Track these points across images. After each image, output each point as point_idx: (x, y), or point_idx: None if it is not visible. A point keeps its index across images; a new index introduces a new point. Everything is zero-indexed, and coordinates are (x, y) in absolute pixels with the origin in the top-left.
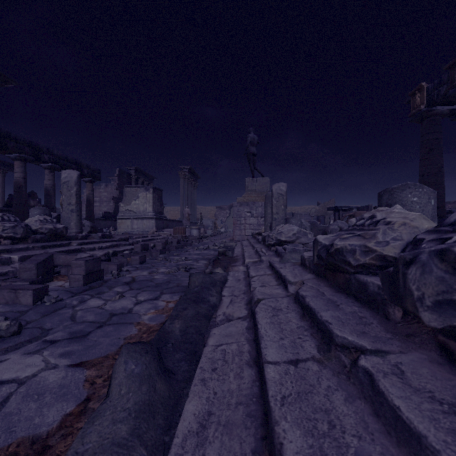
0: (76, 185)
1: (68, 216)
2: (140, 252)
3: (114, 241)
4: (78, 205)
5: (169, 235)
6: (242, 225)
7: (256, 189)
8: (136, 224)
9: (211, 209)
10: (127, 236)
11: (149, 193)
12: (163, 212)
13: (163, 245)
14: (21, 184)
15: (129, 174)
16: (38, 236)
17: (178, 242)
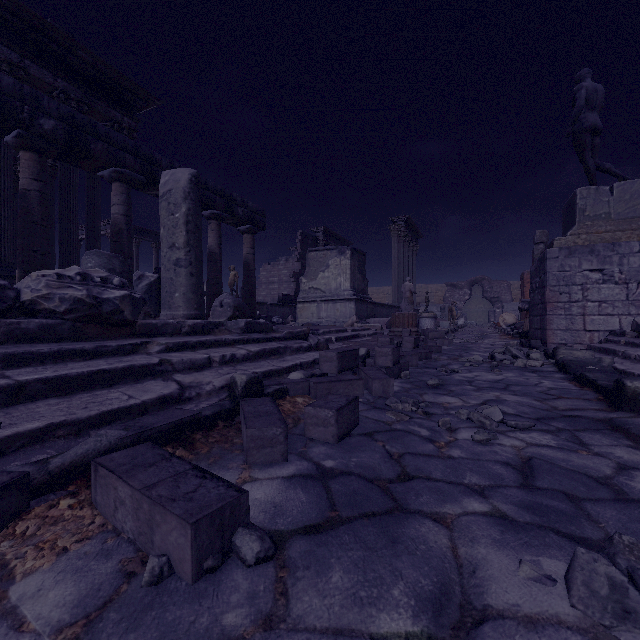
0: (187, 200)
1: (168, 276)
2: (334, 378)
3: (274, 341)
4: (190, 250)
5: (378, 329)
6: (574, 304)
7: (609, 213)
8: (324, 311)
9: (438, 288)
10: (304, 329)
11: (344, 258)
12: (366, 291)
13: (394, 354)
14: (121, 227)
15: (315, 238)
16: (33, 321)
17: (415, 344)
